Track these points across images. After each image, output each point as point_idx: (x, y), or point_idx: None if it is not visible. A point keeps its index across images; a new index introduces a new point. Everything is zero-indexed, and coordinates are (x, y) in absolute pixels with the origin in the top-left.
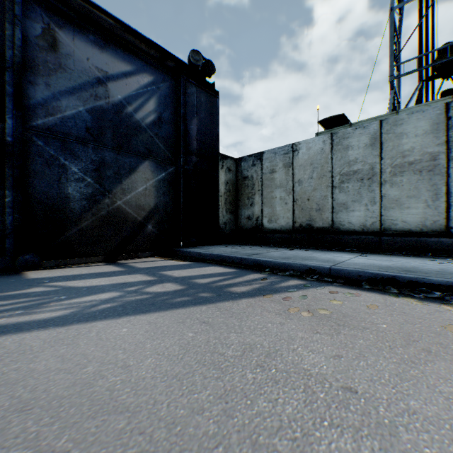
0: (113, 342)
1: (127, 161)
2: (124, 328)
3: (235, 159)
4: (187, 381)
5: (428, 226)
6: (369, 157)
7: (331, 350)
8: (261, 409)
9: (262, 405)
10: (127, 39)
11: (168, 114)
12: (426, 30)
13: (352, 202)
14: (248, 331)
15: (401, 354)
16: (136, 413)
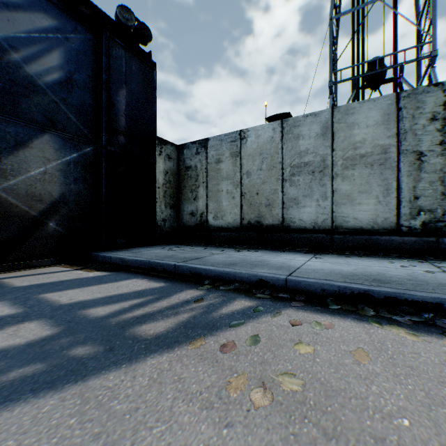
0: None
1: (11, 131)
2: None
3: (176, 146)
4: None
5: (380, 224)
6: (321, 148)
7: None
8: None
9: None
10: None
11: (82, 76)
12: (358, 45)
13: (304, 196)
14: None
15: None
16: None
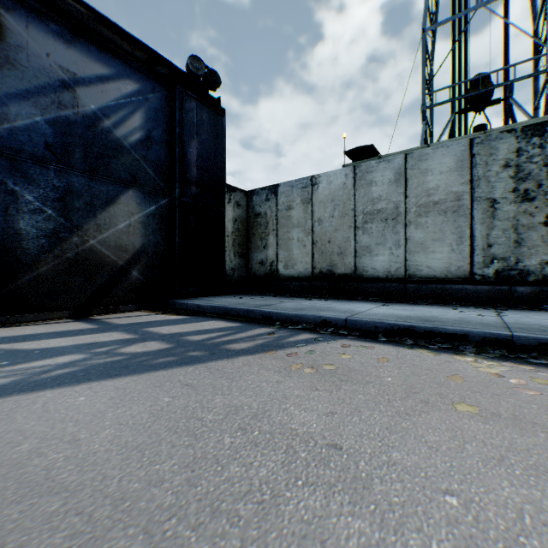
0: (64, 414)
1: (103, 190)
2: (83, 396)
3: (245, 192)
4: (150, 451)
5: (453, 272)
6: (394, 195)
7: (326, 407)
8: (231, 474)
9: (233, 471)
10: (103, 34)
11: (159, 132)
12: (459, 57)
13: (377, 245)
14: (238, 392)
15: (399, 407)
16: (77, 492)
